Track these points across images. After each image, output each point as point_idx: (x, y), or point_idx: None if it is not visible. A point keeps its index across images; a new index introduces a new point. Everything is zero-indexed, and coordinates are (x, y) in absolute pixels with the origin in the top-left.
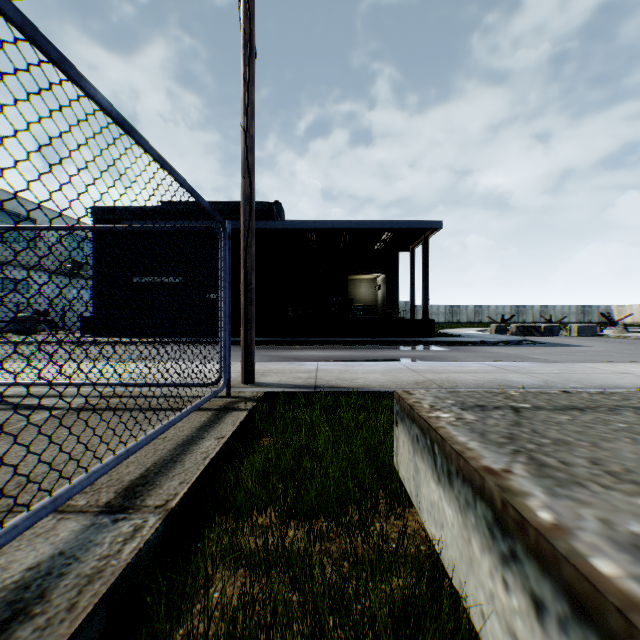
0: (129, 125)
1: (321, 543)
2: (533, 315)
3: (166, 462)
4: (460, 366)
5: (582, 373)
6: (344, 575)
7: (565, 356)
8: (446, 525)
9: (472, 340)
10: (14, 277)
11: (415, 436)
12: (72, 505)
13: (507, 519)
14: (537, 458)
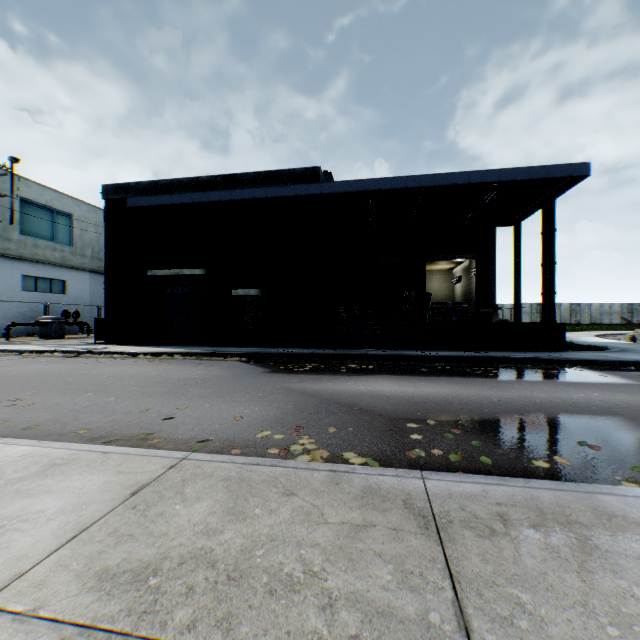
0: None
1: None
2: None
3: None
4: None
5: None
6: None
7: None
8: None
9: None
10: (48, 276)
11: None
12: None
13: None
14: None
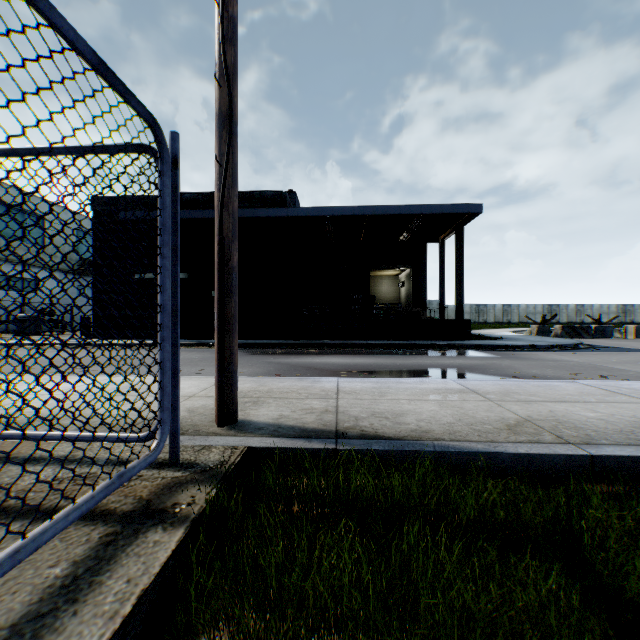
0: None
1: None
2: (568, 315)
3: None
4: (547, 387)
5: None
6: None
7: None
8: None
9: (519, 344)
10: (20, 275)
11: None
12: None
13: None
14: None
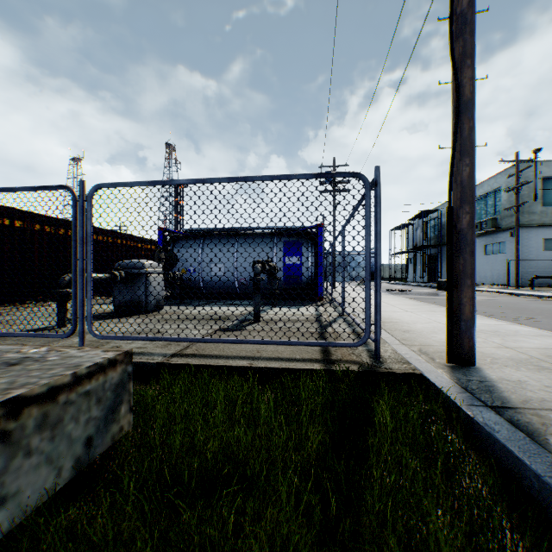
0: (201, 180)
1: None
2: None
3: (218, 356)
4: None
5: None
6: None
7: None
8: None
9: None
10: None
11: None
12: (186, 349)
13: None
14: None
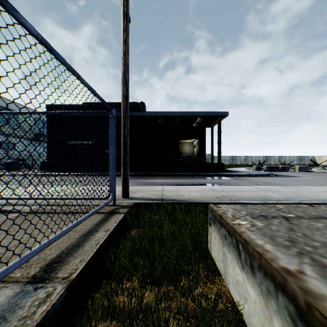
0: (50, 46)
1: (165, 302)
2: (274, 161)
3: (74, 246)
4: (239, 188)
5: (306, 192)
6: (180, 326)
7: (294, 182)
8: (249, 300)
9: (244, 174)
10: (7, 141)
11: (223, 235)
12: (12, 277)
13: (312, 319)
14: (317, 259)
